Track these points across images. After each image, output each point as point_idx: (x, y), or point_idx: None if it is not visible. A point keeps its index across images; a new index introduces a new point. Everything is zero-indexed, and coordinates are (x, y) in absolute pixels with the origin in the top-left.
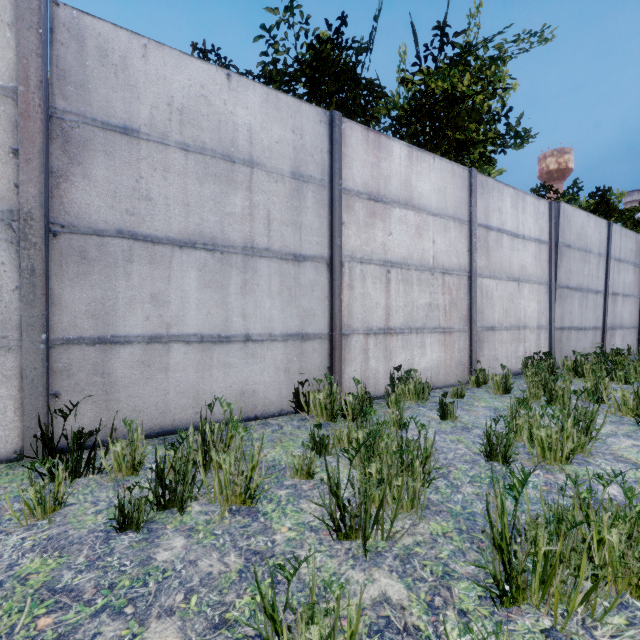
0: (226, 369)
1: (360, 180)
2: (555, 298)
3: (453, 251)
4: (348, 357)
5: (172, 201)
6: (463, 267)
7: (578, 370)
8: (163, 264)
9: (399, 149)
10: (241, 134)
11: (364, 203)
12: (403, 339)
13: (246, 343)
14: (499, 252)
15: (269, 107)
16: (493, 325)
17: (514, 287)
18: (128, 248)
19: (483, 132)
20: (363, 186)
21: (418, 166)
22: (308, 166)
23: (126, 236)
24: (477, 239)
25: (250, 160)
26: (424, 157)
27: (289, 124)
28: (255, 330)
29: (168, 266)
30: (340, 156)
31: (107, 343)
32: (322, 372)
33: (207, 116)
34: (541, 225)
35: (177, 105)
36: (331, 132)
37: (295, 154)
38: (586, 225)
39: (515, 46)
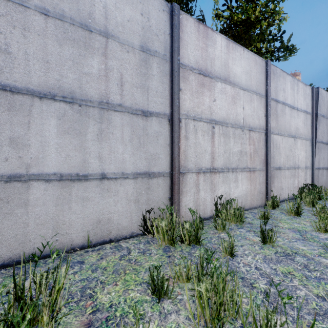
0: (84, 202)
1: (193, 59)
2: (315, 149)
3: (256, 115)
4: (184, 190)
5: (32, 57)
6: (262, 126)
7: None
8: (22, 112)
9: (220, 40)
10: (97, 9)
11: (196, 76)
12: (223, 176)
13: (102, 180)
14: (283, 118)
15: None
16: (280, 166)
17: (292, 141)
18: None
19: (265, 48)
20: (195, 63)
21: (233, 54)
22: (154, 43)
23: None
24: (270, 108)
25: (105, 31)
26: (237, 48)
27: (138, 8)
28: (110, 170)
29: (28, 114)
30: (178, 38)
31: None
32: (165, 202)
33: None
34: (307, 102)
35: None
36: (171, 19)
37: (143, 32)
38: None
39: None
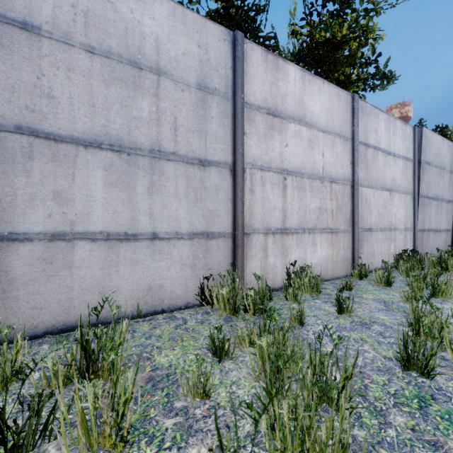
0: (133, 265)
1: (260, 96)
2: (418, 205)
3: (339, 163)
4: (249, 254)
5: (76, 101)
6: (347, 177)
7: (442, 264)
8: (67, 162)
9: (294, 72)
10: (148, 43)
11: (264, 117)
12: (297, 238)
13: (153, 241)
14: (375, 166)
15: (176, 21)
16: (371, 227)
17: (387, 195)
18: (28, 144)
19: (356, 74)
20: (263, 101)
21: (310, 88)
22: (213, 79)
23: (26, 132)
24: (358, 154)
25: (157, 68)
26: (315, 81)
27: (195, 39)
28: (162, 229)
29: (72, 165)
30: (242, 72)
31: (4, 240)
32: (226, 267)
33: (113, 22)
34: (407, 145)
35: (82, 7)
36: (234, 50)
37: (200, 67)
38: (441, 147)
39: (385, 1)
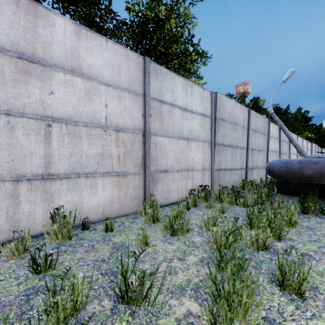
0: None
1: (6, 38)
2: (214, 151)
3: (128, 115)
4: None
5: None
6: (138, 127)
7: (221, 197)
8: None
9: (64, 23)
10: None
11: (12, 60)
12: (69, 183)
13: None
14: (171, 119)
15: None
16: (166, 169)
17: (184, 143)
18: None
19: (180, 50)
20: (10, 44)
21: (88, 43)
22: None
23: None
24: (151, 108)
25: None
26: (95, 37)
27: None
28: None
29: None
30: None
31: None
32: None
33: None
34: (205, 105)
35: None
36: None
37: None
38: (235, 109)
39: None
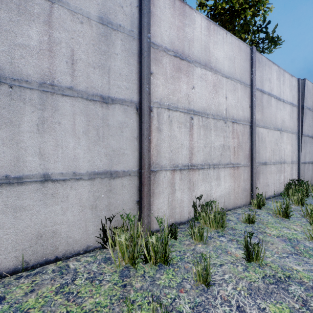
0: (17, 212)
1: (167, 38)
2: (301, 143)
3: (240, 106)
4: (156, 191)
5: None
6: (246, 118)
7: None
8: None
9: (200, 20)
10: None
11: (171, 59)
12: (203, 173)
13: (44, 183)
14: (269, 109)
15: None
16: (265, 161)
17: (278, 135)
18: None
19: (250, 39)
20: (170, 44)
21: (215, 37)
22: (117, 15)
23: None
24: (255, 99)
25: None
26: (219, 31)
27: None
28: (56, 169)
29: None
30: (148, 12)
31: None
32: (131, 206)
33: None
34: (293, 94)
35: None
36: None
37: (103, 1)
38: None
39: None
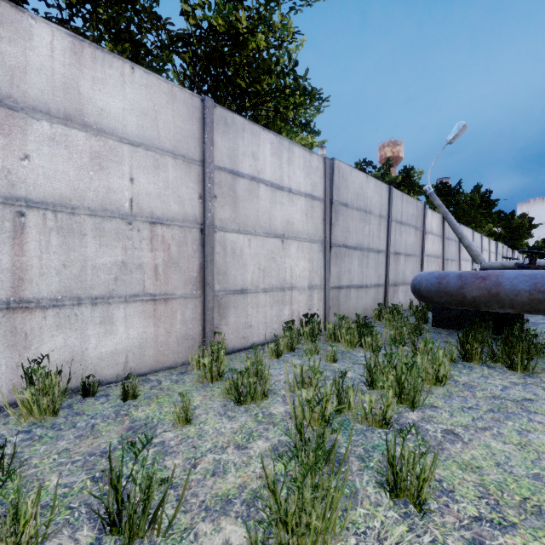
0: None
1: None
2: (330, 257)
3: (172, 196)
4: None
5: None
6: (191, 217)
7: (337, 334)
8: None
9: (50, 35)
10: None
11: None
12: (60, 315)
13: None
14: (253, 203)
15: None
16: (244, 287)
17: (276, 244)
18: None
19: (275, 86)
20: None
21: (97, 70)
22: None
23: None
24: (217, 185)
25: None
26: (111, 61)
27: None
28: None
29: None
30: None
31: None
32: None
33: None
34: (314, 180)
35: None
36: None
37: None
38: (365, 186)
39: None
